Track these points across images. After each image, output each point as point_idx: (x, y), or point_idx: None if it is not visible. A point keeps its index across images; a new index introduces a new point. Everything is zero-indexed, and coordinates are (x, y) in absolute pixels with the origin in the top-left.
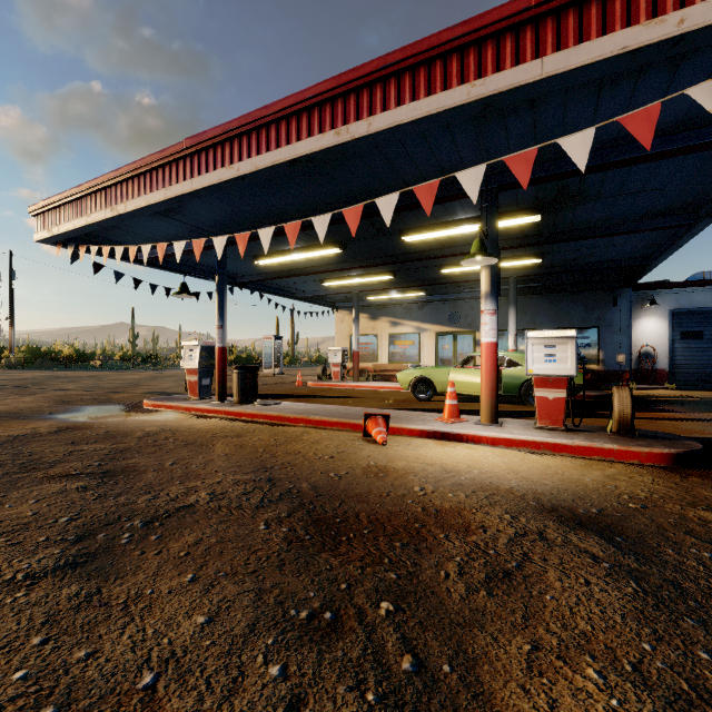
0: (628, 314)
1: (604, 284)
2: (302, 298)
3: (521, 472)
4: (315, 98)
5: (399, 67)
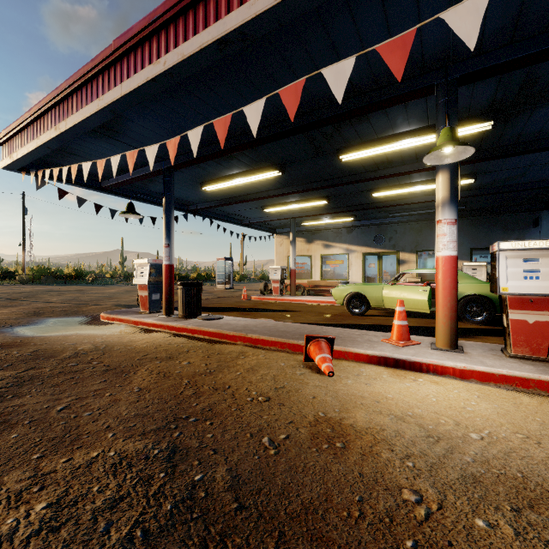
0: (547, 234)
1: (524, 206)
2: (247, 225)
3: (540, 438)
4: None
5: None
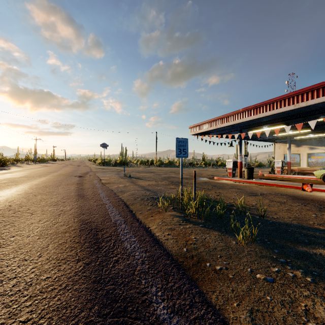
0: None
1: None
2: (260, 140)
3: None
4: (287, 97)
5: (318, 88)
